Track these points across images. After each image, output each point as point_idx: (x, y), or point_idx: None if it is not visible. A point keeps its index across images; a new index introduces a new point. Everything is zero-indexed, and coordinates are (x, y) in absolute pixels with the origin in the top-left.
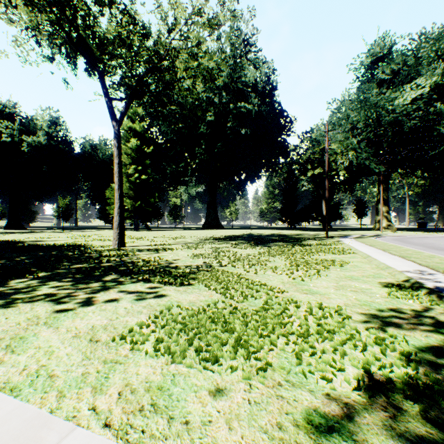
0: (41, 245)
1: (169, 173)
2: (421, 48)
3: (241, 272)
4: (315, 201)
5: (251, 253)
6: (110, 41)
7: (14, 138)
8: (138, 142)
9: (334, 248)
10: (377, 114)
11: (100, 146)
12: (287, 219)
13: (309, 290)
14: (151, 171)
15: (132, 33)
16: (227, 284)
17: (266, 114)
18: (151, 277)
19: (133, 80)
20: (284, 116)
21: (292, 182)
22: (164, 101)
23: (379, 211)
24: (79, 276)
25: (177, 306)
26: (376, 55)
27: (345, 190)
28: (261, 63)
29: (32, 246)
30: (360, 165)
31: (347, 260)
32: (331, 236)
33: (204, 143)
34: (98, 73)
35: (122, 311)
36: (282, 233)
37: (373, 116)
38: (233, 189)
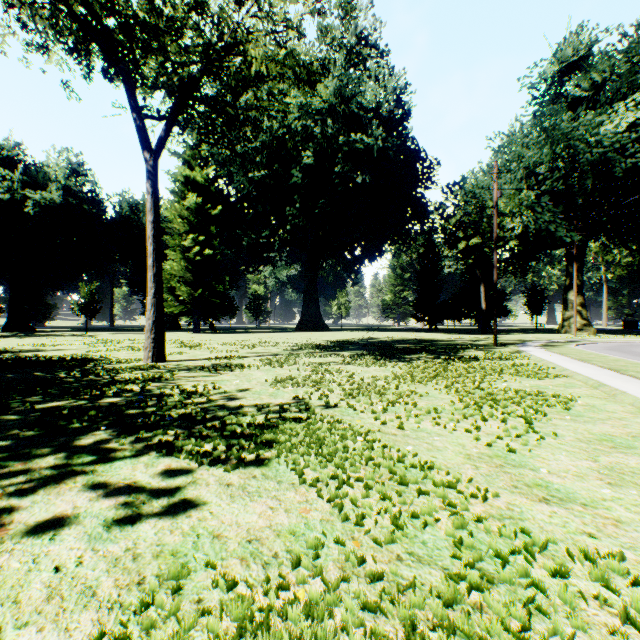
0: (29, 359)
1: (246, 245)
2: (639, 47)
3: (370, 425)
4: (466, 289)
5: (380, 376)
6: (144, 25)
7: (14, 194)
8: (199, 199)
9: (522, 364)
10: (571, 149)
11: (144, 206)
12: (425, 316)
13: (544, 486)
14: (219, 244)
15: (176, 4)
16: (344, 461)
17: (394, 155)
18: (179, 437)
19: (176, 77)
20: (420, 159)
21: (432, 259)
22: (229, 113)
23: (569, 304)
24: (32, 433)
25: (205, 565)
26: (566, 59)
27: (513, 271)
28: (388, 73)
29: (13, 360)
30: (539, 232)
31: (569, 393)
32: (500, 342)
33: (299, 200)
34: (121, 73)
35: (38, 585)
36: (419, 337)
37: (563, 154)
38: (343, 270)
